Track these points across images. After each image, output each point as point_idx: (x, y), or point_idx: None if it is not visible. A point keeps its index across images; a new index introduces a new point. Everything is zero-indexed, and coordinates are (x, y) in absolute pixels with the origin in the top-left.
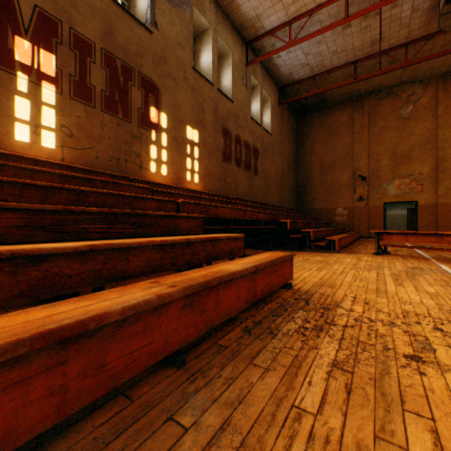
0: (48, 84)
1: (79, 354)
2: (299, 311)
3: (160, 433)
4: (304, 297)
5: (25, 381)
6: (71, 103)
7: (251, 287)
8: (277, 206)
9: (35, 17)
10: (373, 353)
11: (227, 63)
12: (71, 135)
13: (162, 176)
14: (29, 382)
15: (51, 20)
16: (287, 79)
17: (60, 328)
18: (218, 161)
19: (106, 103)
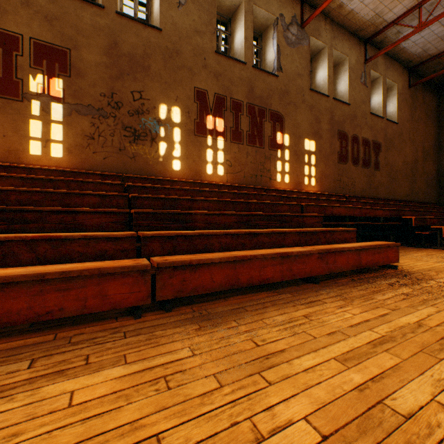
0: (220, 137)
1: (285, 262)
2: (395, 278)
3: (313, 293)
4: (404, 274)
5: (275, 265)
6: (231, 145)
7: (357, 259)
8: (406, 200)
9: (214, 100)
10: (435, 295)
11: (342, 70)
12: (231, 165)
13: (285, 184)
14: (276, 266)
15: (221, 99)
16: (420, 58)
17: (281, 252)
18: (334, 163)
19: (249, 139)
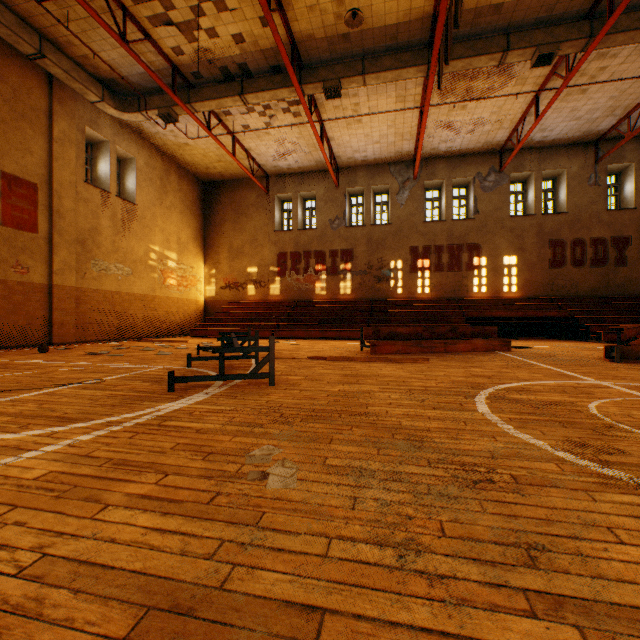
0: (426, 271)
1: None
2: None
3: None
4: None
5: None
6: (434, 274)
7: None
8: None
9: (423, 250)
10: None
11: (562, 180)
12: (434, 286)
13: (482, 293)
14: None
15: (427, 248)
16: None
17: None
18: (542, 270)
19: (448, 267)
